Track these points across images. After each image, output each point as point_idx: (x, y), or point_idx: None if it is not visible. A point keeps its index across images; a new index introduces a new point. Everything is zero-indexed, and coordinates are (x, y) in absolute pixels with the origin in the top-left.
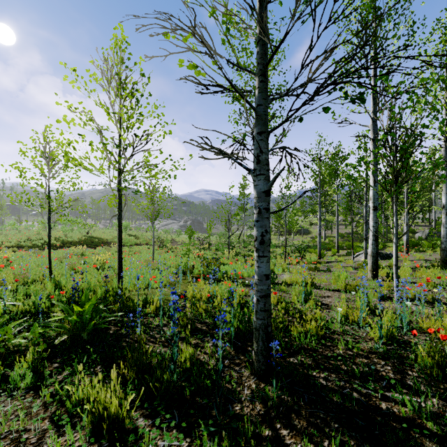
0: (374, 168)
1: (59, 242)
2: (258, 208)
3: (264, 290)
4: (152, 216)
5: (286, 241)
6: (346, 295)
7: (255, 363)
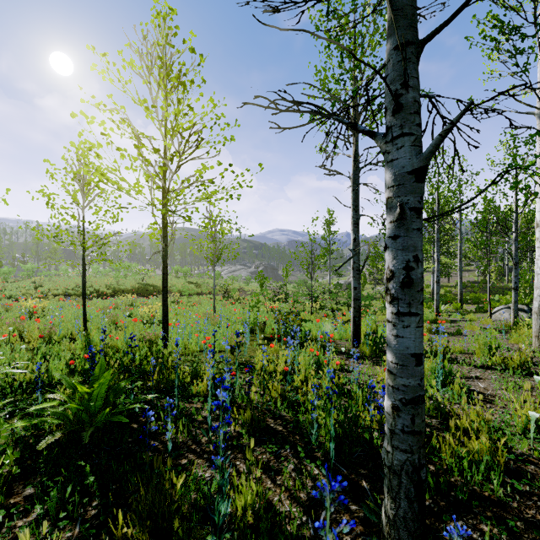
0: None
1: (109, 290)
2: (401, 207)
3: (411, 387)
4: (213, 258)
5: None
6: (508, 377)
7: None
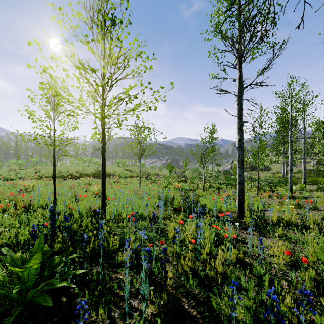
0: None
1: (78, 174)
2: None
3: None
4: (139, 154)
5: (258, 176)
6: None
7: None
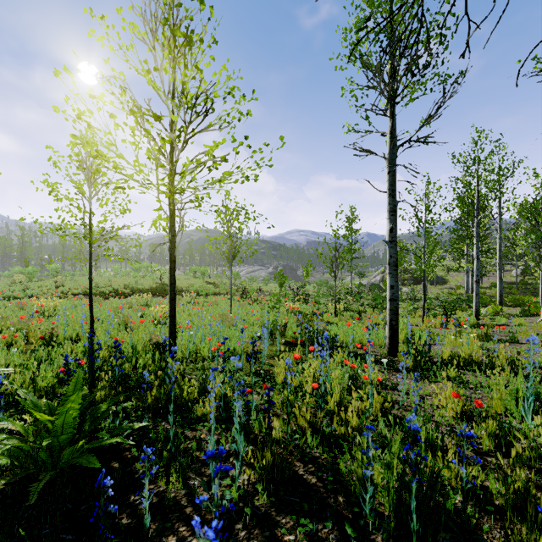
0: None
1: (128, 290)
2: None
3: None
4: (229, 255)
5: (424, 291)
6: None
7: None
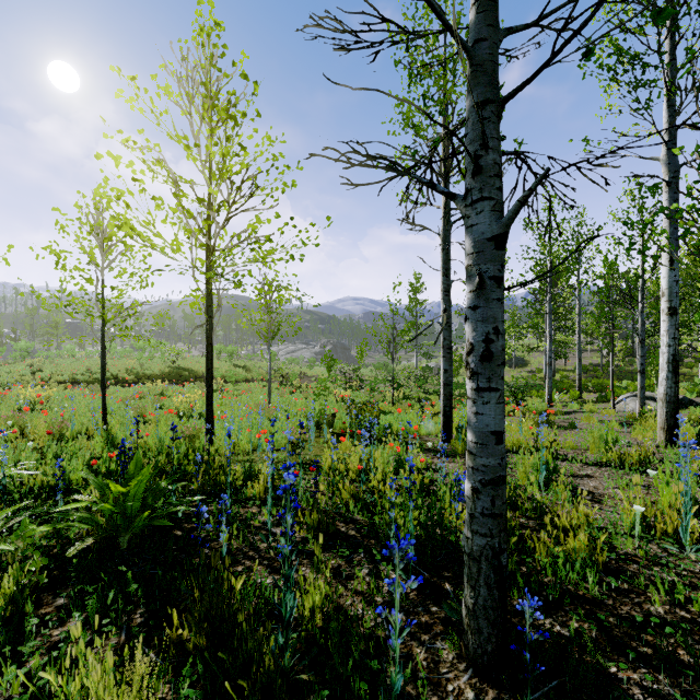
0: (692, 222)
1: (131, 376)
2: (479, 275)
3: (491, 467)
4: (268, 333)
5: None
6: (624, 475)
7: (470, 635)
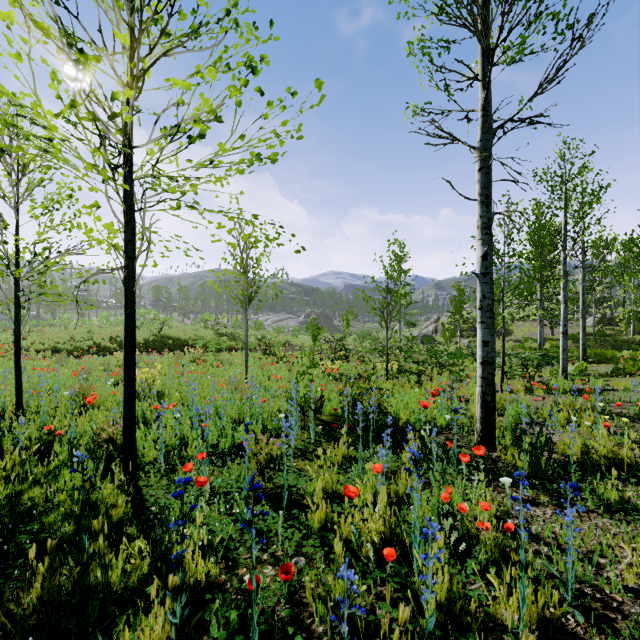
0: None
1: (114, 345)
2: None
3: None
4: (244, 297)
5: (503, 346)
6: None
7: None
